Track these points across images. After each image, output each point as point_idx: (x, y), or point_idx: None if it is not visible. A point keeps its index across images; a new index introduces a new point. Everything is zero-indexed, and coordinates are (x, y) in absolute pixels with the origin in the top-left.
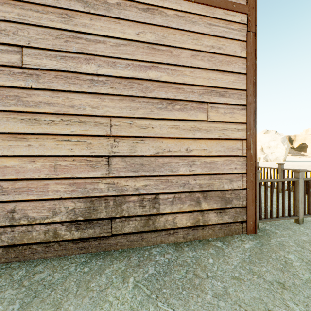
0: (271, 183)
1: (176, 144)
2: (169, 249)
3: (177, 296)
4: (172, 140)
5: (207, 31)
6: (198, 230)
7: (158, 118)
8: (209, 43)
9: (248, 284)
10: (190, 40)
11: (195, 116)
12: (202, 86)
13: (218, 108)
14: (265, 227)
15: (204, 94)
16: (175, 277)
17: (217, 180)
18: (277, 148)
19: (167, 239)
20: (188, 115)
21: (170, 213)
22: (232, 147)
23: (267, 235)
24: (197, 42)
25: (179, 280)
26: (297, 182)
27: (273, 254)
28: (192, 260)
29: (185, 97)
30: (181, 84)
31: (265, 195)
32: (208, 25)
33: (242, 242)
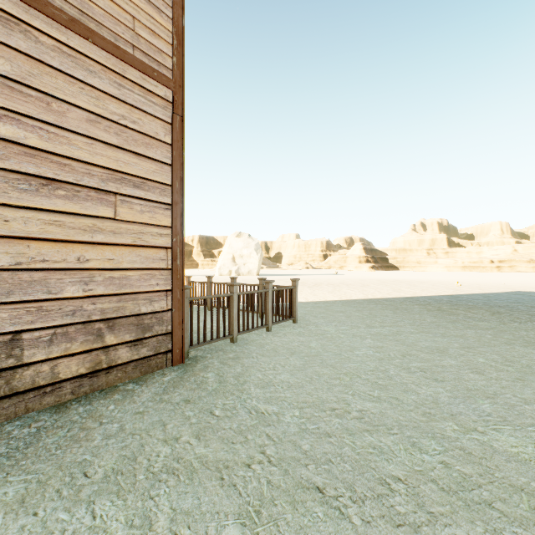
0: (205, 301)
1: (58, 250)
2: (42, 416)
3: (45, 460)
4: (50, 243)
5: (115, 92)
6: (100, 376)
7: (20, 205)
8: (118, 110)
9: (152, 413)
10: (85, 95)
11: (95, 210)
12: (107, 169)
13: (133, 204)
14: (197, 354)
15: (110, 180)
16: (47, 442)
17: (132, 301)
18: (250, 258)
19: (41, 403)
20: (82, 208)
21: (46, 359)
22: (152, 258)
23: (195, 362)
24: (97, 103)
25: (53, 443)
26: (232, 298)
27: (193, 378)
28: (82, 416)
29: (76, 180)
30: (69, 159)
31: (198, 316)
32: (117, 85)
33: (163, 376)
